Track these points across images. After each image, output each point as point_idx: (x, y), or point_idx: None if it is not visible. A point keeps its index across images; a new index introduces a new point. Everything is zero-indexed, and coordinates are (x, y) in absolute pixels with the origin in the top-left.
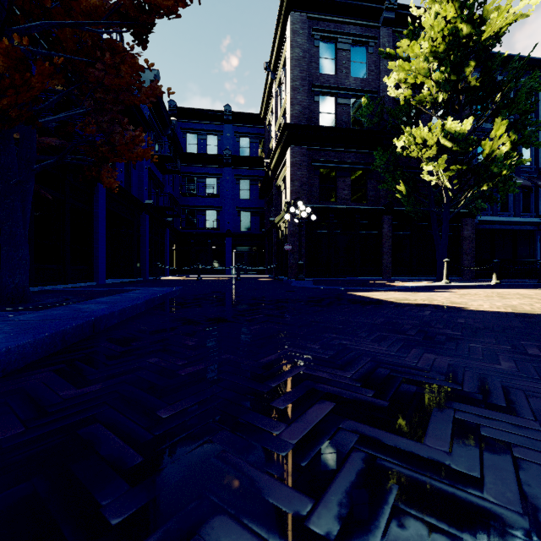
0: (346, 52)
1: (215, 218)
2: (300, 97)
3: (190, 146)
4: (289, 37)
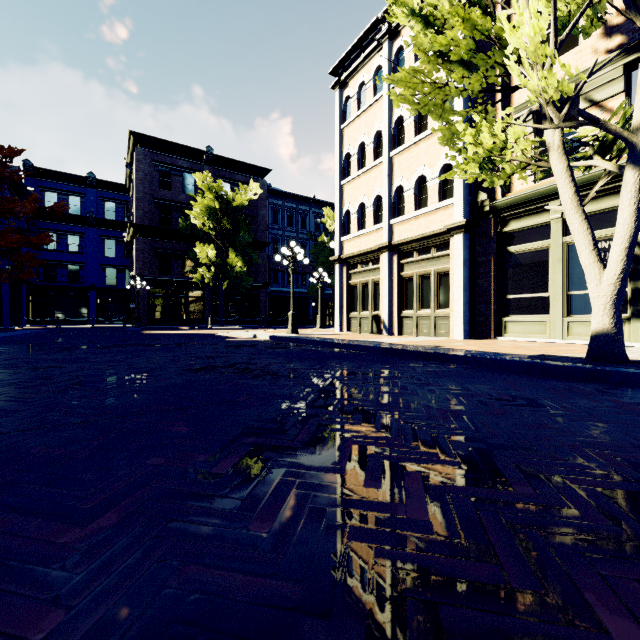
0: (179, 178)
1: (77, 273)
2: (143, 205)
3: (49, 204)
4: (135, 163)
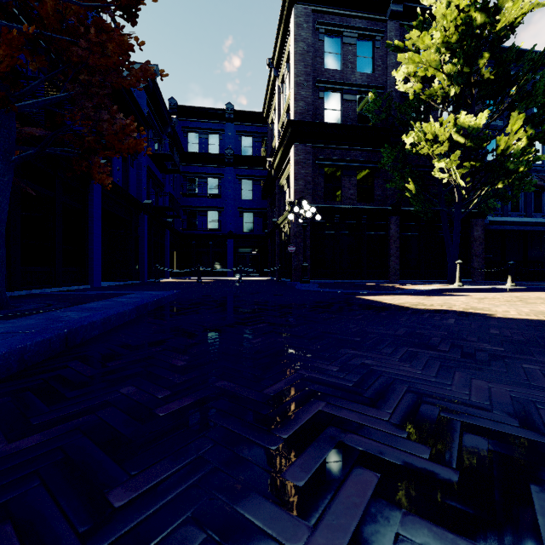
0: (351, 47)
1: (216, 219)
2: (304, 93)
3: (191, 145)
4: (293, 31)
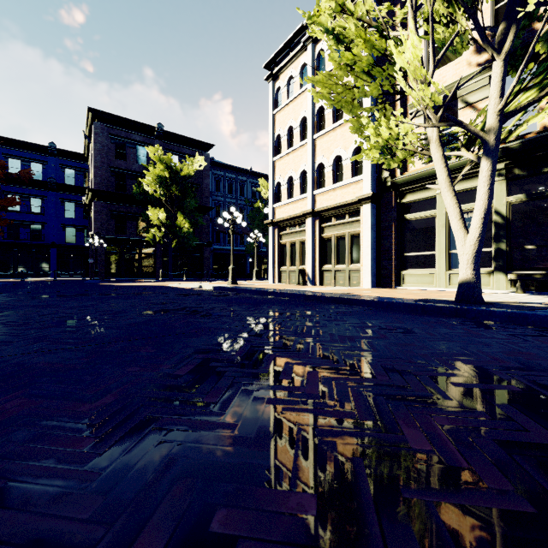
0: (133, 150)
1: (39, 231)
2: (101, 173)
3: (13, 169)
4: (93, 136)
